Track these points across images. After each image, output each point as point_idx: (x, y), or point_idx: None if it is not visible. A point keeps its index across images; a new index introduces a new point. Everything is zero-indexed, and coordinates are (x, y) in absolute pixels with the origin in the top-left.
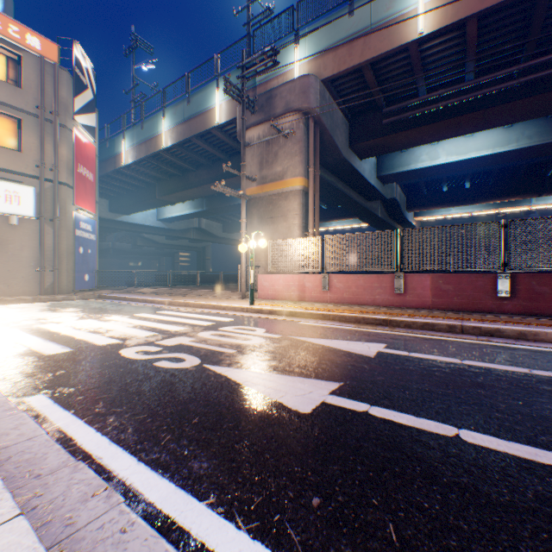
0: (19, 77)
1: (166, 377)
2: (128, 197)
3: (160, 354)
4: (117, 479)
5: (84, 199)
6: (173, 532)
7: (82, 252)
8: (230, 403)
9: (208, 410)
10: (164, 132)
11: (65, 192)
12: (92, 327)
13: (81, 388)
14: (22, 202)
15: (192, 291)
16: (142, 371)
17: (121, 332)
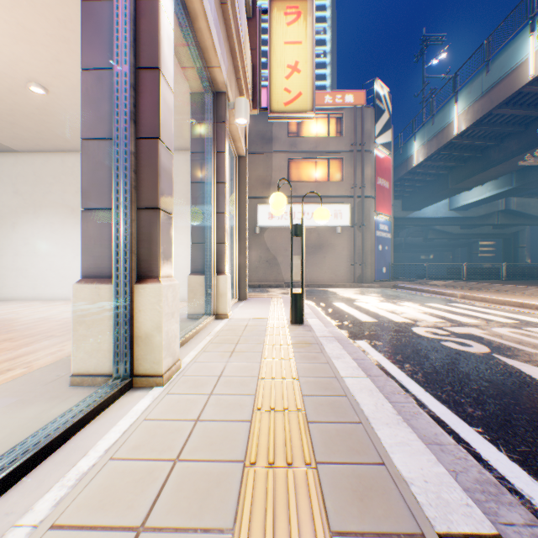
0: (340, 129)
1: (450, 353)
2: (417, 194)
3: (446, 337)
4: (410, 393)
5: (381, 205)
6: (446, 428)
7: (379, 249)
8: (515, 388)
9: (487, 385)
10: (455, 118)
11: (367, 203)
12: (389, 308)
13: (385, 344)
14: (342, 216)
15: (490, 285)
16: (429, 344)
17: (411, 315)
